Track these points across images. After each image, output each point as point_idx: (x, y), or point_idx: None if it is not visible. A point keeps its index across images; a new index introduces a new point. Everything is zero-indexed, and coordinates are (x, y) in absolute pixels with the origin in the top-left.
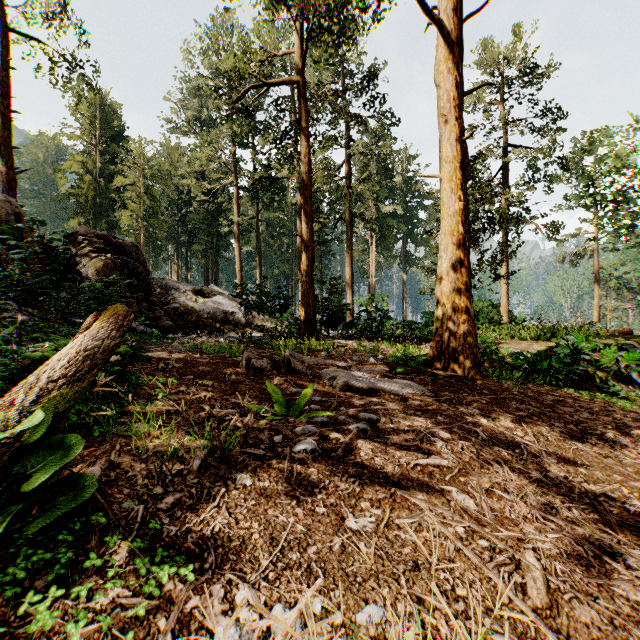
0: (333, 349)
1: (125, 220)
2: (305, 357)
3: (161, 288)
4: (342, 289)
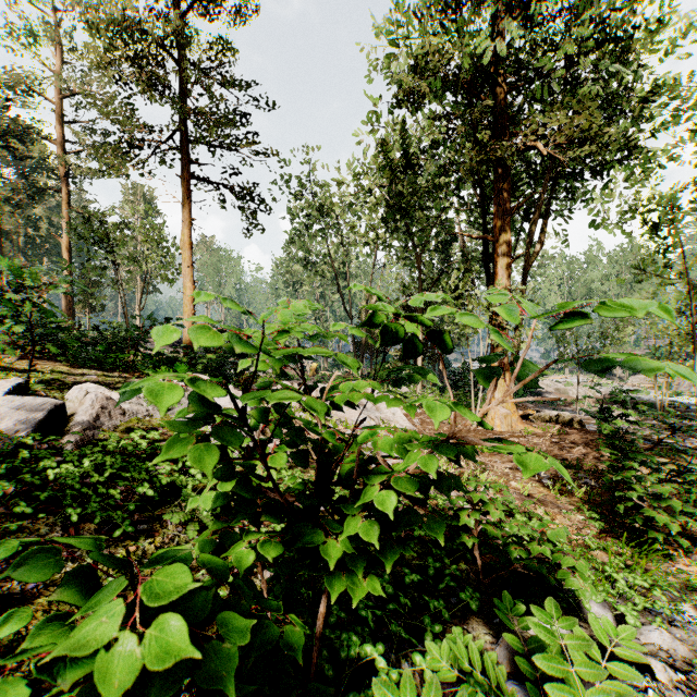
0: None
1: None
2: None
3: None
4: None
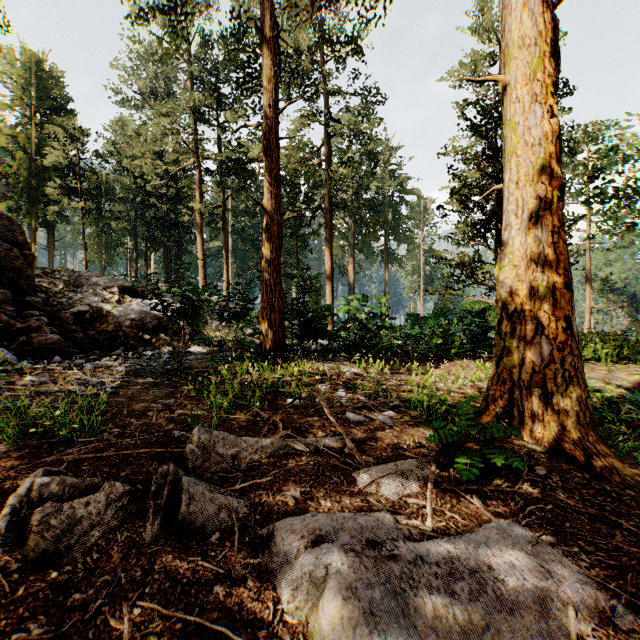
0: (310, 395)
1: (65, 205)
2: (245, 437)
3: (66, 283)
4: (320, 288)
